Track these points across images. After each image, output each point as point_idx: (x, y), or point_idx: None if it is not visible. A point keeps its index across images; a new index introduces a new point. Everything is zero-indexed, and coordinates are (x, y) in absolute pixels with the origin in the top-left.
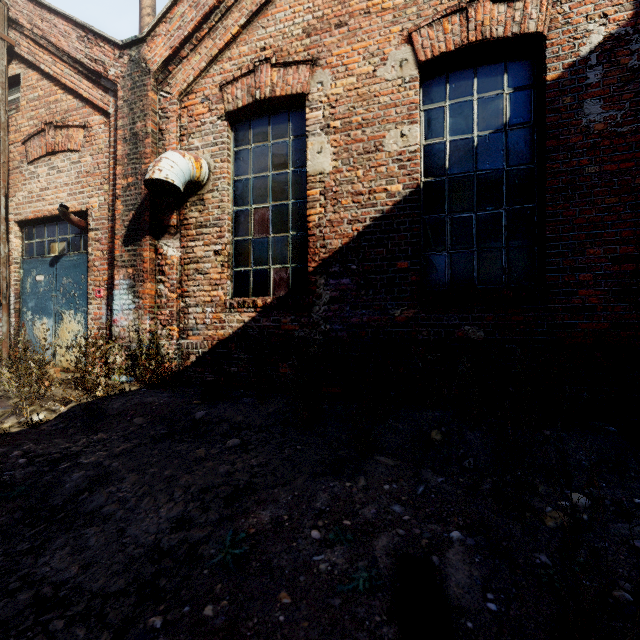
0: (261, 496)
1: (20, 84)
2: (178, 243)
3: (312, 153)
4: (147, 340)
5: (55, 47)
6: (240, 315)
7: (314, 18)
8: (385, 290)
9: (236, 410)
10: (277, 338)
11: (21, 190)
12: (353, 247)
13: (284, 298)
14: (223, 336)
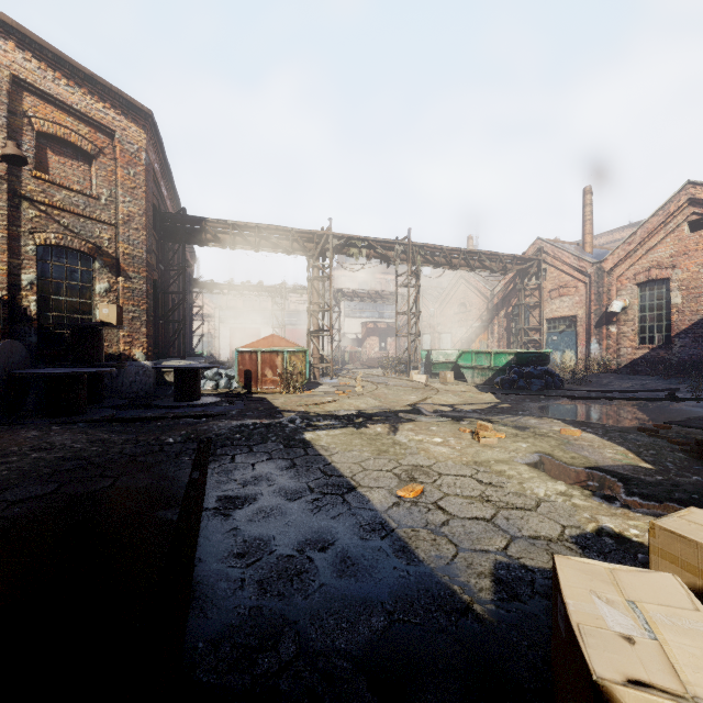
0: (648, 385)
1: (544, 270)
2: (616, 327)
3: (672, 297)
4: (606, 359)
5: (563, 261)
6: (642, 351)
7: (673, 251)
8: (702, 343)
9: (641, 377)
10: (658, 359)
11: (547, 308)
12: (689, 329)
13: (660, 345)
14: (635, 358)
